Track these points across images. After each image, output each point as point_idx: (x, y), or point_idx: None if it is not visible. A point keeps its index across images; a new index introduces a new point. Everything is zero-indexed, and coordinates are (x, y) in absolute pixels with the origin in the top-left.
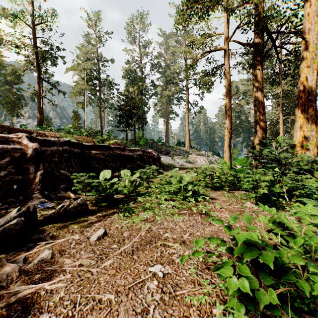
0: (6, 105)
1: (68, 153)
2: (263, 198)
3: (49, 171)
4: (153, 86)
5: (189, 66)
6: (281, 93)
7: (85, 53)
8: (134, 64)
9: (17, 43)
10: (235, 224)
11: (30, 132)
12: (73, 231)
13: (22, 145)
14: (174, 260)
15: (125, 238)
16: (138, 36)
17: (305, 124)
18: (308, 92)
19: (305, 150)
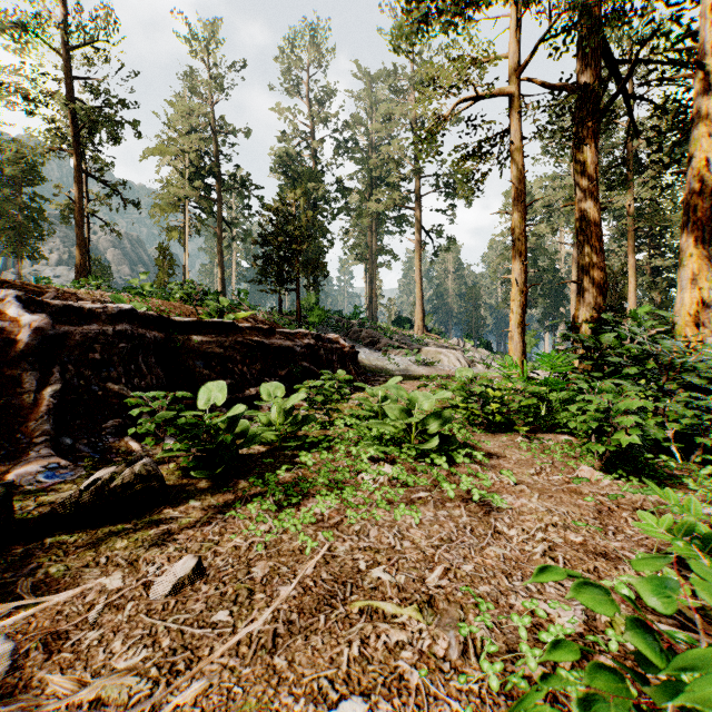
0: (5, 232)
1: (130, 340)
2: (619, 453)
3: (79, 385)
4: (342, 191)
5: (426, 135)
6: (632, 206)
7: (187, 117)
8: (298, 142)
9: (28, 90)
10: (565, 535)
11: (39, 291)
12: (110, 559)
13: (6, 319)
14: (405, 674)
15: (256, 586)
16: (308, 77)
17: (705, 273)
18: (711, 196)
19: (705, 335)
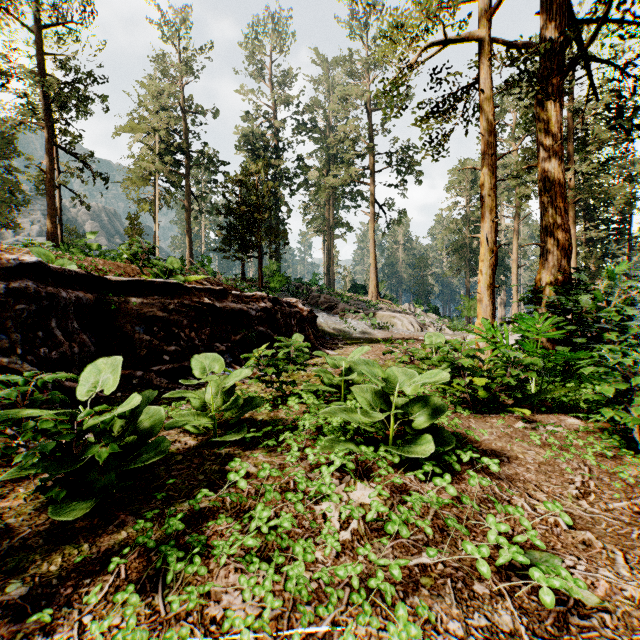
0: None
1: (35, 301)
2: None
3: None
4: (301, 168)
5: (390, 83)
6: (572, 180)
7: (157, 97)
8: (261, 122)
9: None
10: None
11: None
12: None
13: None
14: None
15: None
16: (270, 62)
17: None
18: None
19: None
